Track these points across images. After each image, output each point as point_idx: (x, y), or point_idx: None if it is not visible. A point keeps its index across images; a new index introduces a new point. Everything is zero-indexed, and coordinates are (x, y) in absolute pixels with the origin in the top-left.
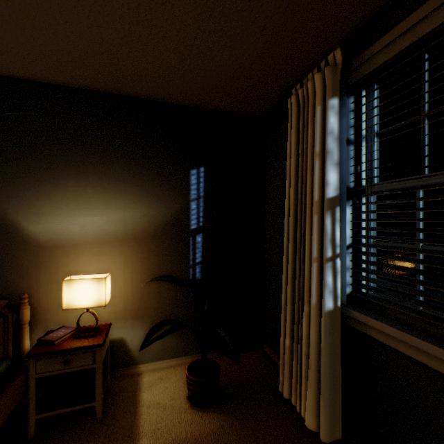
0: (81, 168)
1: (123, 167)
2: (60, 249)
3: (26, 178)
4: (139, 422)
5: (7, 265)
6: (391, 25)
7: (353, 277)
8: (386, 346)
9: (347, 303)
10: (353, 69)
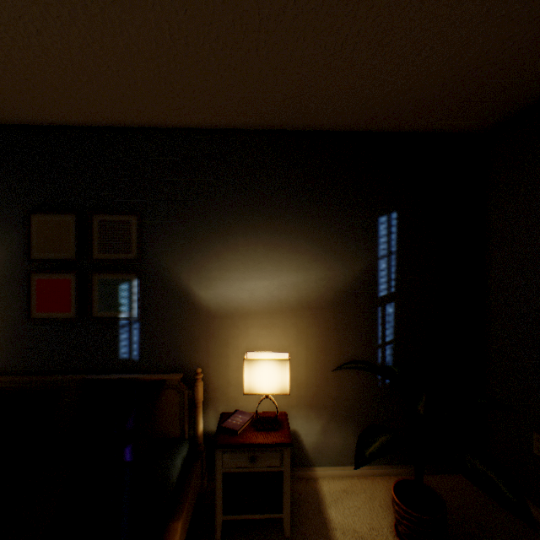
0: (250, 224)
1: (295, 219)
2: (229, 318)
3: (197, 238)
4: None
5: (180, 334)
6: None
7: None
8: None
9: None
10: None
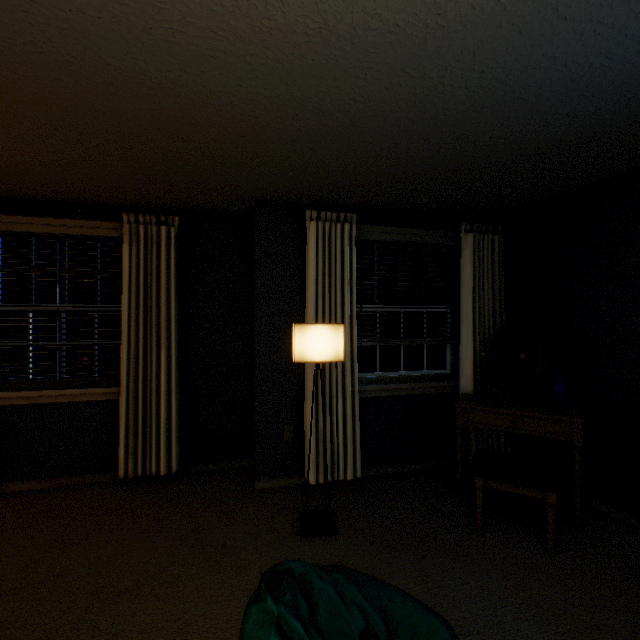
0: None
1: None
2: None
3: None
4: None
5: None
6: (15, 212)
7: None
8: (11, 407)
9: None
10: None
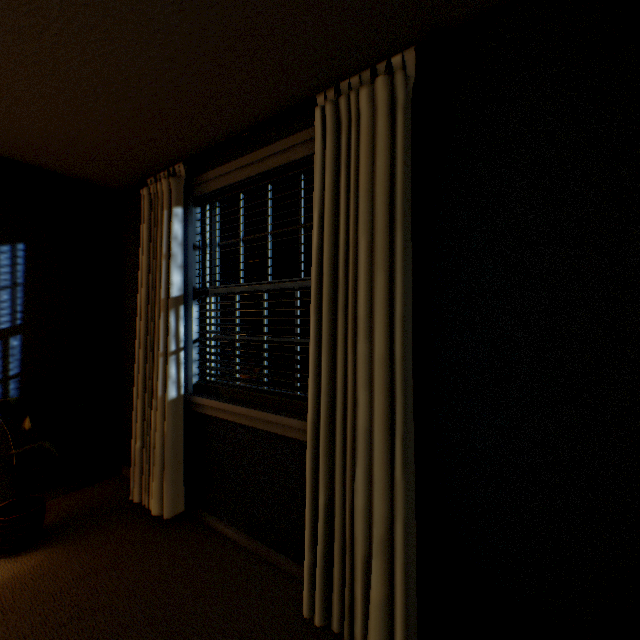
0: None
1: None
2: None
3: None
4: None
5: None
6: (219, 163)
7: (199, 367)
8: (216, 418)
9: (194, 392)
10: (198, 185)
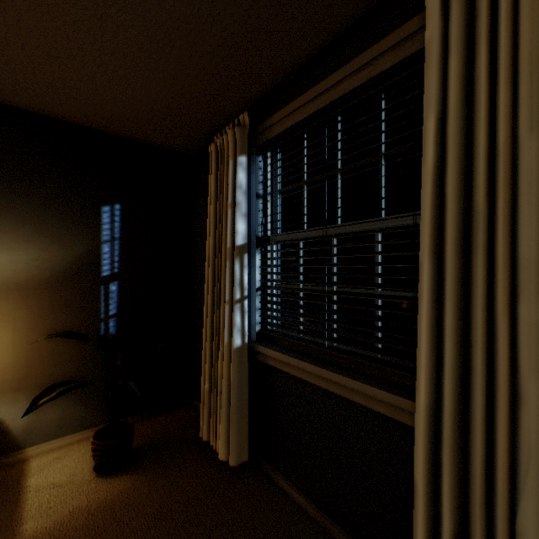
0: None
1: None
2: None
3: None
4: (23, 509)
5: None
6: (282, 105)
7: (261, 316)
8: (279, 370)
9: (256, 340)
10: (260, 133)
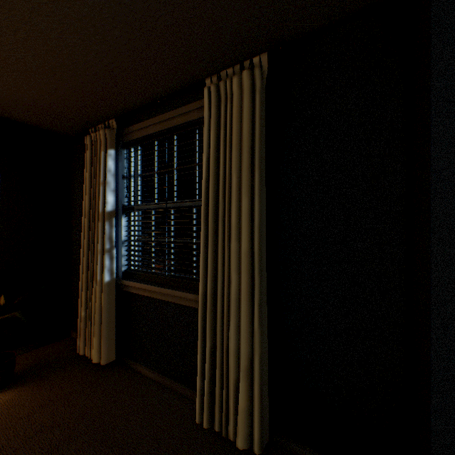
0: None
1: None
2: None
3: None
4: None
5: None
6: (140, 120)
7: (126, 260)
8: (138, 295)
9: (123, 277)
10: (125, 134)
